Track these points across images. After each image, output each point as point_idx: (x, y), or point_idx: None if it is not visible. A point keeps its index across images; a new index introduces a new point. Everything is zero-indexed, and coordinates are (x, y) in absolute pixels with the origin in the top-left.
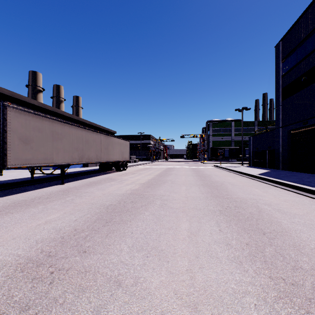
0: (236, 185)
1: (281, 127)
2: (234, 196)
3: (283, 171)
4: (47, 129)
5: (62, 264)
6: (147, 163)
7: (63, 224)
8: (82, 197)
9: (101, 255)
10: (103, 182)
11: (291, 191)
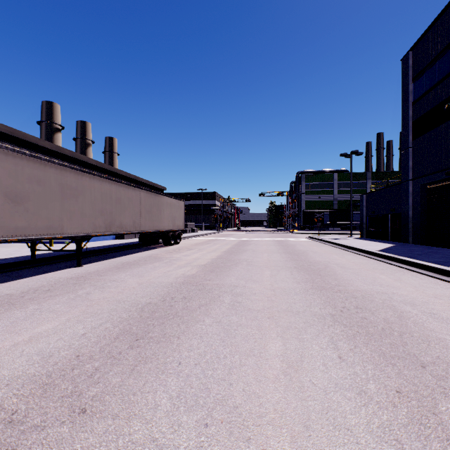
0: (349, 269)
1: (411, 180)
2: (350, 288)
3: (414, 245)
4: (52, 181)
5: (29, 447)
6: (211, 233)
7: (59, 343)
8: (105, 288)
9: (113, 420)
10: (142, 264)
11: (438, 279)
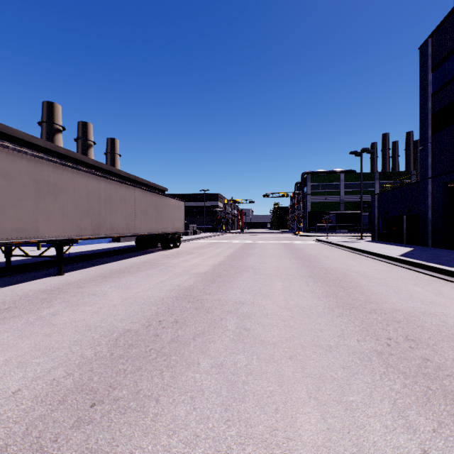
0: (373, 278)
1: (430, 178)
2: (385, 306)
3: (435, 249)
4: (23, 175)
5: None
6: (214, 236)
7: None
8: (79, 306)
9: None
10: (134, 271)
11: None
